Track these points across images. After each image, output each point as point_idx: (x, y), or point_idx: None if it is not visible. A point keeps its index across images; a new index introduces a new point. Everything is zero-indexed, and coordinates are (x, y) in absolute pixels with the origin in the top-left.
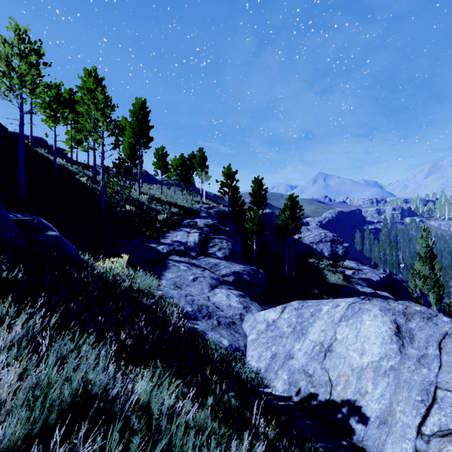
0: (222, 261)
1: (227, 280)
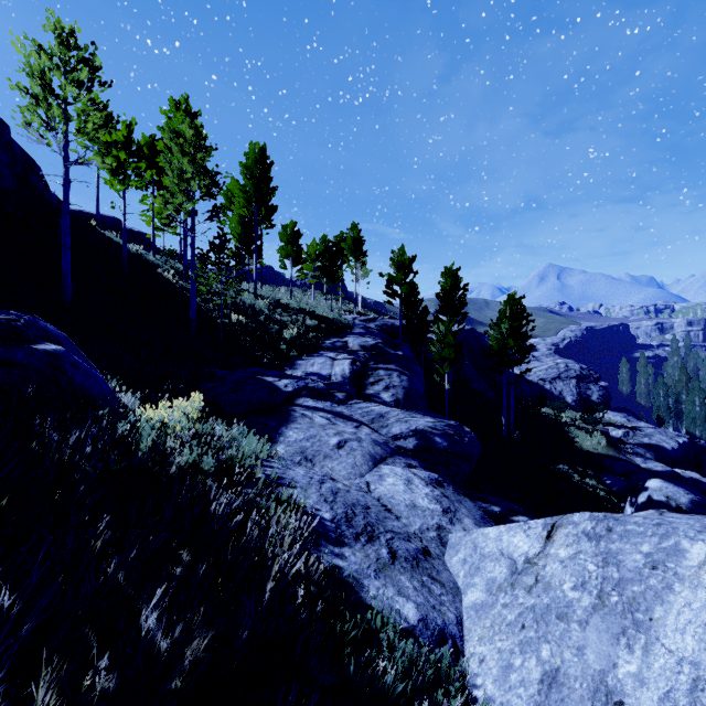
0: (392, 409)
1: (404, 447)
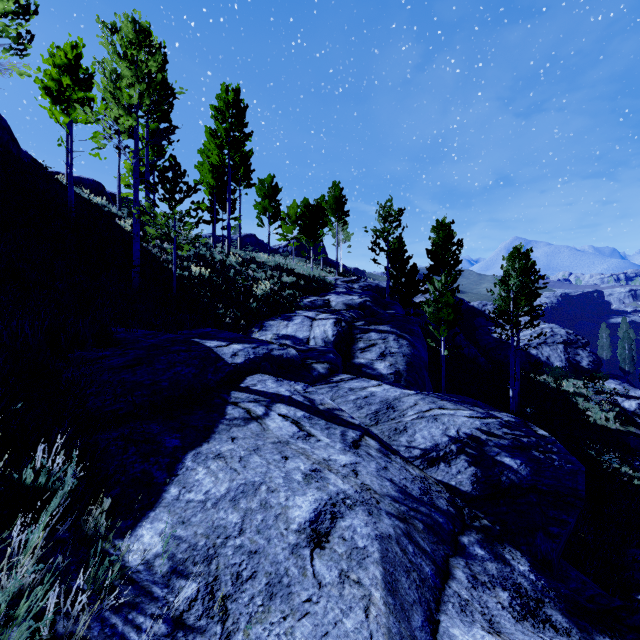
0: (403, 393)
1: (452, 485)
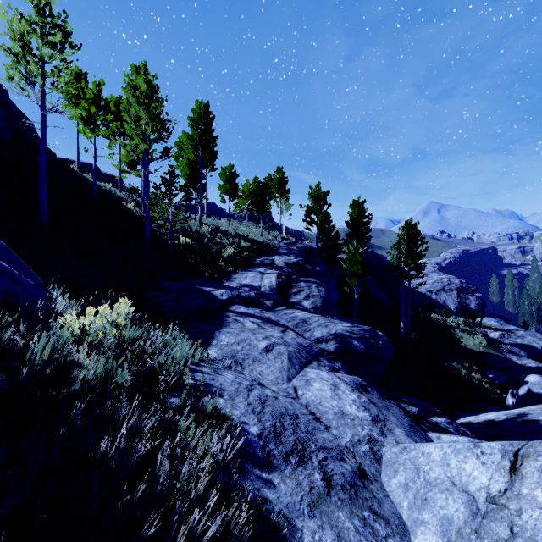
0: (313, 315)
1: (325, 349)
